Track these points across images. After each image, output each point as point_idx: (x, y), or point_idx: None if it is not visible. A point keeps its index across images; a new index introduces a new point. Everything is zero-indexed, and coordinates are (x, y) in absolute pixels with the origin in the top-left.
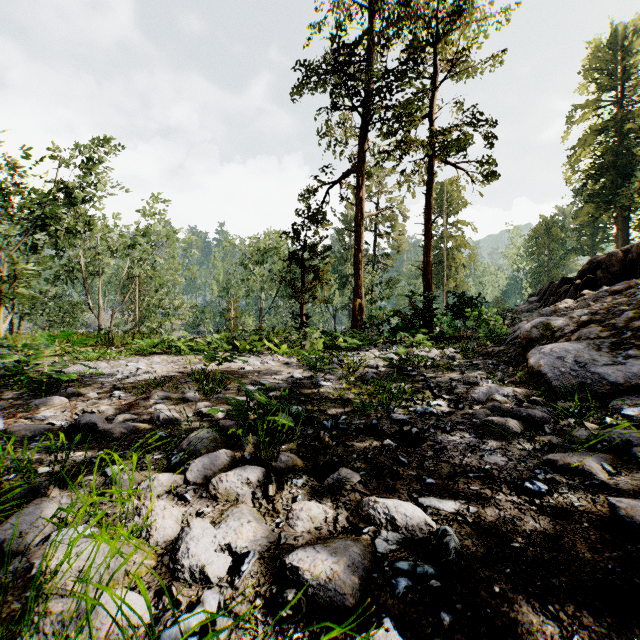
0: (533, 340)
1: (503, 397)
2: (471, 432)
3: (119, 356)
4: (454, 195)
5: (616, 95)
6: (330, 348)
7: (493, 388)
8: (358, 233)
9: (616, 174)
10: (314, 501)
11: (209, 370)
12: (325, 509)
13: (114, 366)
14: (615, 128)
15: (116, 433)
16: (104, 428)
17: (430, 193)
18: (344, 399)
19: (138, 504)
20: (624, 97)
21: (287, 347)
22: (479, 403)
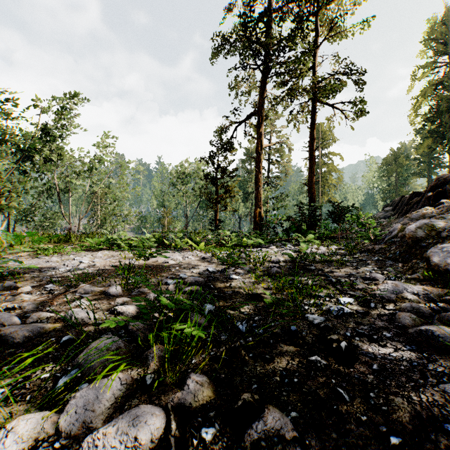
0: (418, 239)
1: (414, 296)
2: (402, 341)
3: (73, 251)
4: (327, 134)
5: (448, 58)
6: (238, 245)
7: (399, 285)
8: (258, 159)
9: (448, 116)
10: None
11: (139, 264)
12: None
13: (64, 260)
14: (448, 82)
15: (18, 337)
16: (6, 332)
17: (314, 127)
18: (255, 295)
19: None
20: None
21: (204, 244)
22: (389, 301)
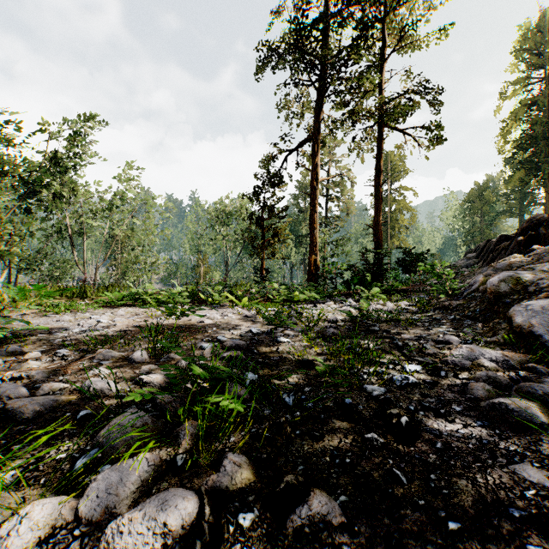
0: (502, 295)
1: (492, 362)
2: (473, 416)
3: (88, 308)
4: (397, 164)
5: (544, 73)
6: (288, 300)
7: (475, 350)
8: (313, 195)
9: (544, 143)
10: None
11: (169, 323)
12: None
13: (78, 319)
14: (543, 102)
15: (28, 412)
16: (13, 406)
17: (380, 157)
18: (306, 362)
19: None
20: None
21: (248, 299)
22: (462, 369)
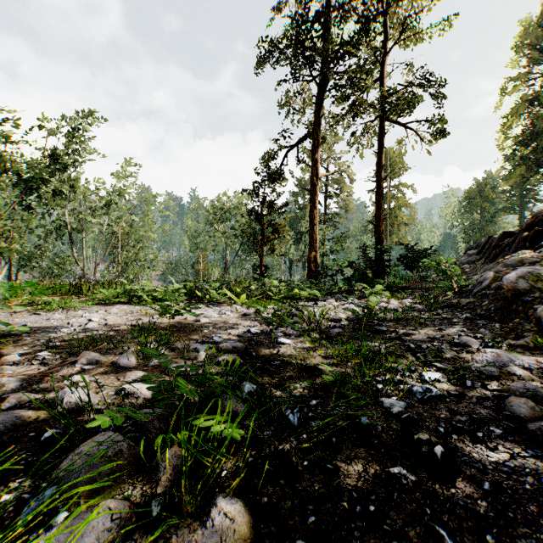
0: (520, 292)
1: (524, 370)
2: (519, 442)
3: (83, 306)
4: (396, 161)
5: None
6: (288, 298)
7: (501, 355)
8: (313, 191)
9: None
10: None
11: (163, 322)
12: None
13: (69, 317)
14: None
15: None
16: None
17: (381, 152)
18: (311, 368)
19: None
20: None
21: (247, 297)
22: (489, 377)
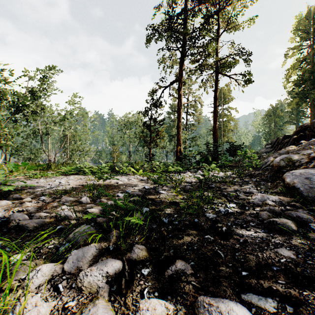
0: (281, 167)
1: (273, 202)
2: (260, 228)
3: (53, 176)
4: (227, 94)
5: (310, 43)
6: (165, 171)
7: (264, 196)
8: (179, 112)
9: (310, 83)
10: (157, 293)
11: (99, 184)
12: (167, 305)
13: (48, 181)
14: (309, 59)
15: (30, 227)
16: (22, 223)
17: (216, 91)
18: (175, 202)
19: (20, 295)
20: (314, 43)
21: (142, 171)
22: (257, 206)
